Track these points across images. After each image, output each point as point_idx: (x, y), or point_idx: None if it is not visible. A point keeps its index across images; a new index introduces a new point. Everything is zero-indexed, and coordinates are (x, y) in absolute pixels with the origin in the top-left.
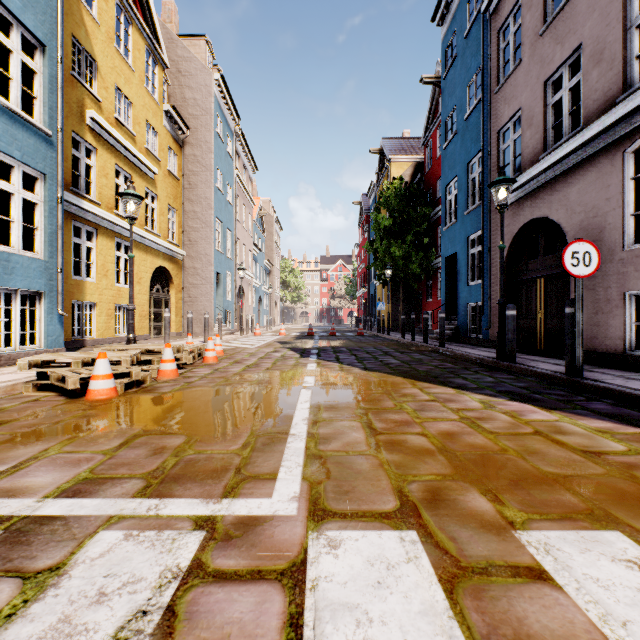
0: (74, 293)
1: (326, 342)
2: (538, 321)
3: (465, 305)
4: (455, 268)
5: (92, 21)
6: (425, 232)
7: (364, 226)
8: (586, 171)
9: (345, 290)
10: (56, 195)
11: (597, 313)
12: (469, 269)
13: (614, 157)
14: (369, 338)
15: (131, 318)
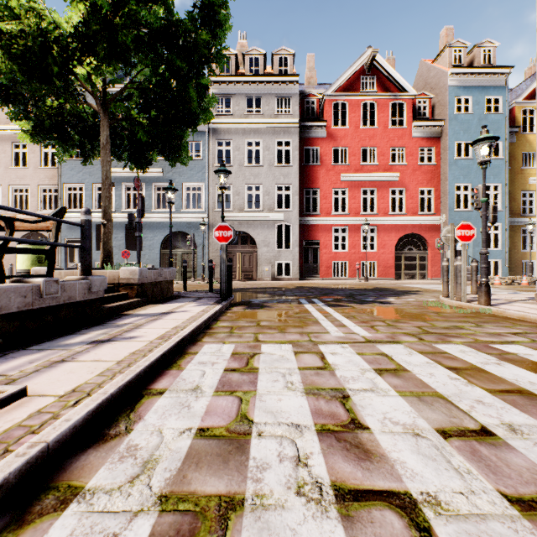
0: (522, 257)
1: None
2: None
3: None
4: None
5: (532, 136)
6: None
7: None
8: None
9: None
10: (505, 228)
11: None
12: None
13: None
14: None
15: (529, 268)
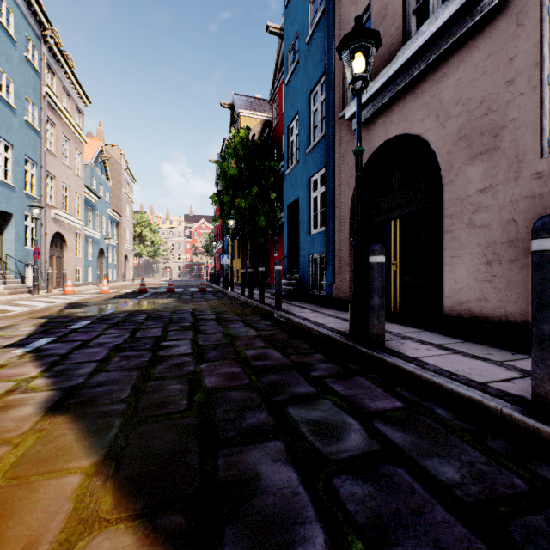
0: None
1: (141, 303)
2: (392, 275)
3: (307, 257)
4: (298, 217)
5: None
6: (272, 186)
7: (218, 183)
8: (470, 50)
9: (204, 246)
10: None
11: (490, 262)
12: (311, 215)
13: (523, 10)
14: (207, 295)
15: None
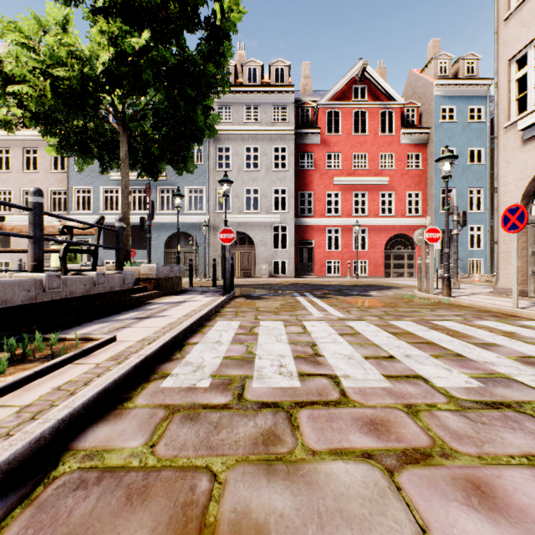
0: None
1: None
2: None
3: None
4: None
5: None
6: None
7: None
8: None
9: None
10: (487, 229)
11: None
12: None
13: None
14: None
15: None
